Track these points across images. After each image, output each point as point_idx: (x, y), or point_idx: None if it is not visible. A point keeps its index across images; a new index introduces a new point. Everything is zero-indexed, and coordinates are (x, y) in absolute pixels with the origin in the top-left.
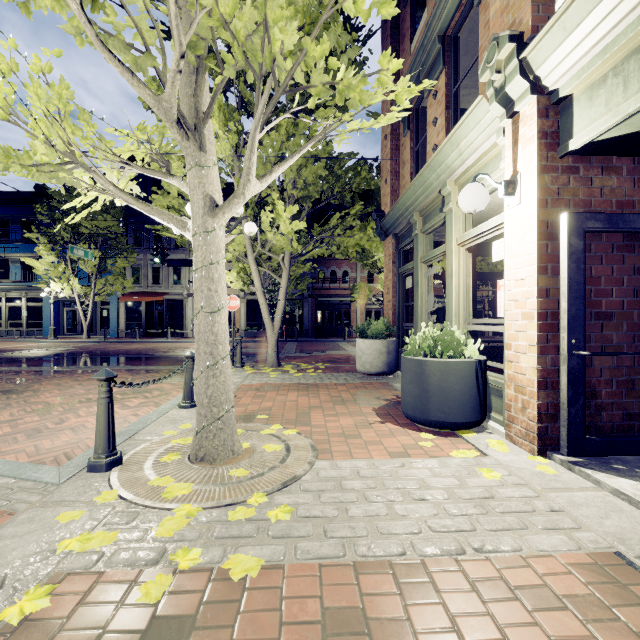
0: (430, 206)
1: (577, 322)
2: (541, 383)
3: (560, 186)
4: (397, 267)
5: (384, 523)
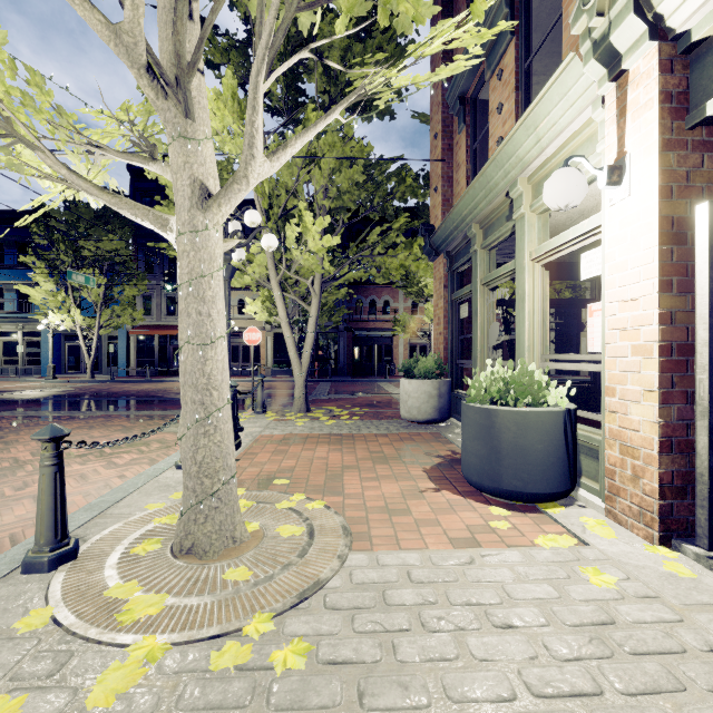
0: (493, 214)
1: None
2: (664, 444)
3: (690, 168)
4: (450, 292)
5: (454, 676)
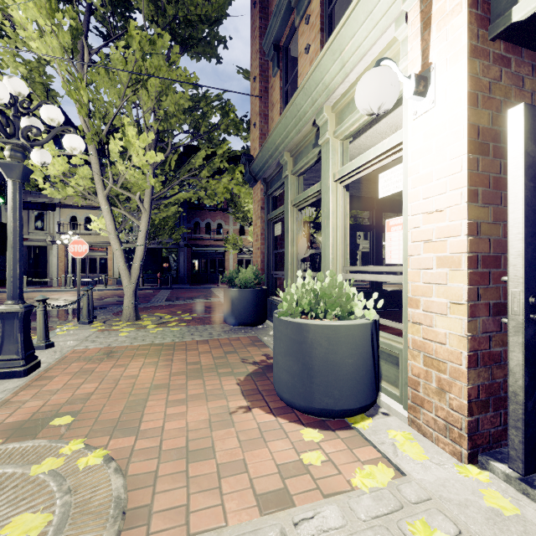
0: (302, 142)
1: (534, 270)
2: (471, 358)
3: (492, 80)
4: (266, 213)
5: None
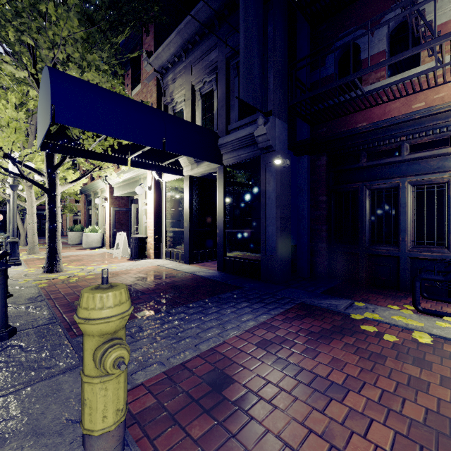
0: (95, 192)
1: (114, 225)
2: (110, 236)
3: (114, 201)
4: (86, 206)
5: (75, 254)
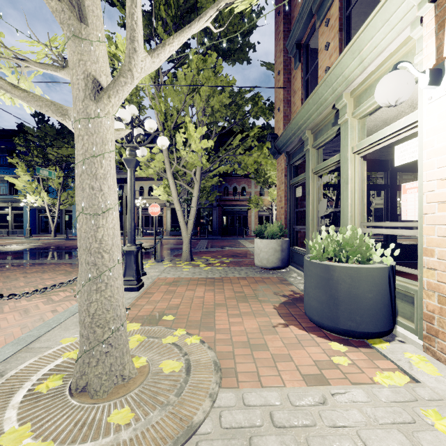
0: (322, 122)
1: None
2: None
3: None
4: (288, 179)
5: None
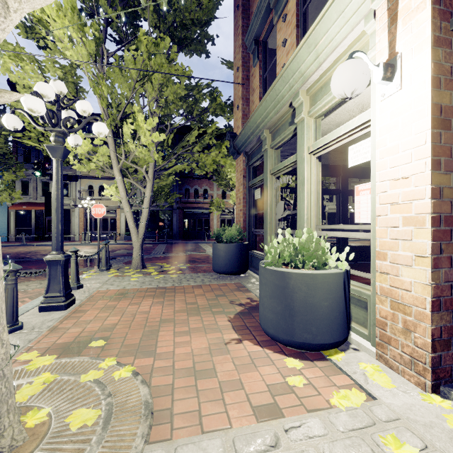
0: (280, 121)
1: None
2: (435, 303)
3: None
4: (247, 181)
5: None
